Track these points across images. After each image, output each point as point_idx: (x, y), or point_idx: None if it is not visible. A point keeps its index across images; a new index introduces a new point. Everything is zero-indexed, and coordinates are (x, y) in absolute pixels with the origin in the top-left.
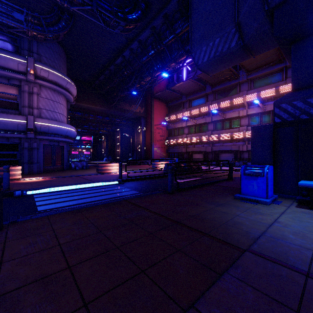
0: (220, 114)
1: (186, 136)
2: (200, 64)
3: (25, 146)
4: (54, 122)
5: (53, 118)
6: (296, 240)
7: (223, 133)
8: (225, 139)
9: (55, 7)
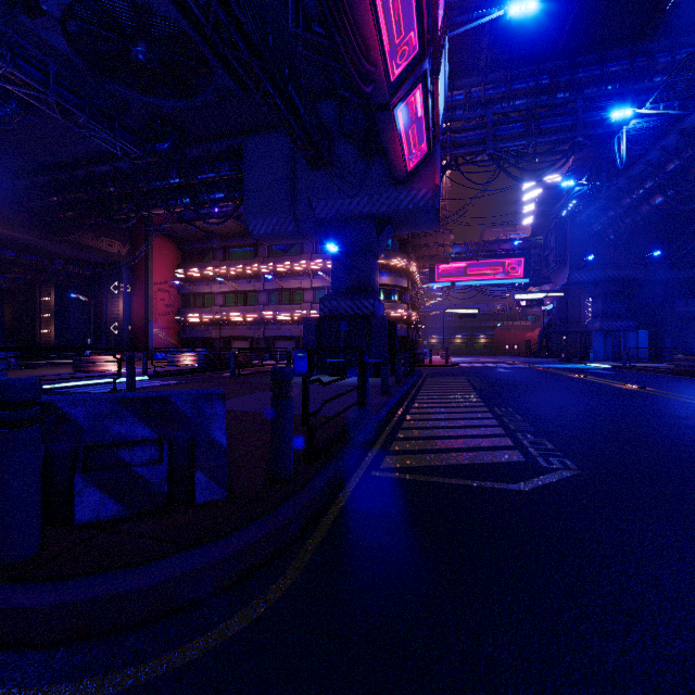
0: (276, 282)
1: (220, 309)
2: (255, 235)
3: None
4: None
5: None
6: None
7: (281, 310)
8: (284, 320)
9: (5, 79)
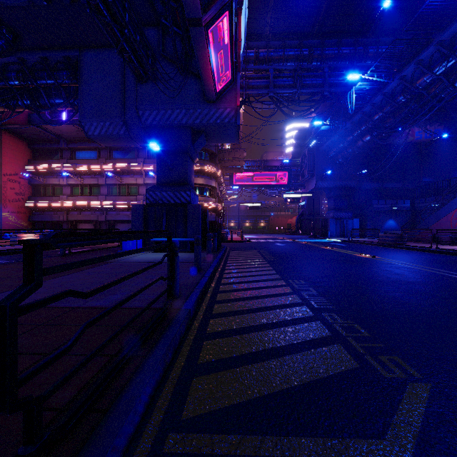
0: (116, 178)
1: (67, 198)
2: (90, 135)
3: None
4: None
5: None
6: (137, 259)
7: (119, 200)
8: (122, 207)
9: None
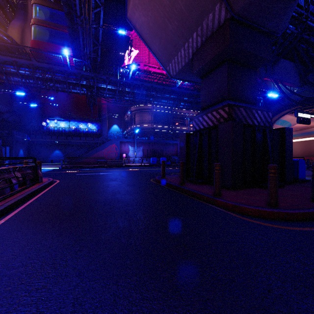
0: None
1: None
2: None
3: None
4: None
5: None
6: None
7: None
8: None
9: None
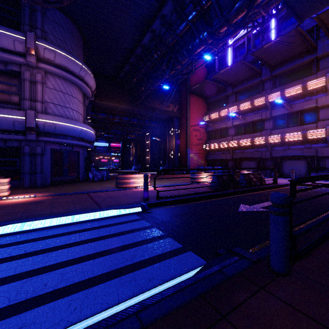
0: (285, 105)
1: (232, 138)
2: None
3: (26, 151)
4: (63, 119)
5: (63, 114)
6: None
7: (288, 132)
8: (293, 140)
9: None
